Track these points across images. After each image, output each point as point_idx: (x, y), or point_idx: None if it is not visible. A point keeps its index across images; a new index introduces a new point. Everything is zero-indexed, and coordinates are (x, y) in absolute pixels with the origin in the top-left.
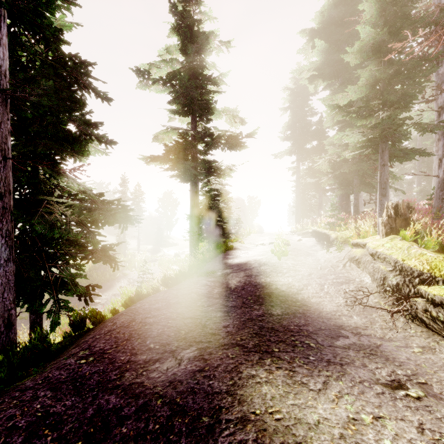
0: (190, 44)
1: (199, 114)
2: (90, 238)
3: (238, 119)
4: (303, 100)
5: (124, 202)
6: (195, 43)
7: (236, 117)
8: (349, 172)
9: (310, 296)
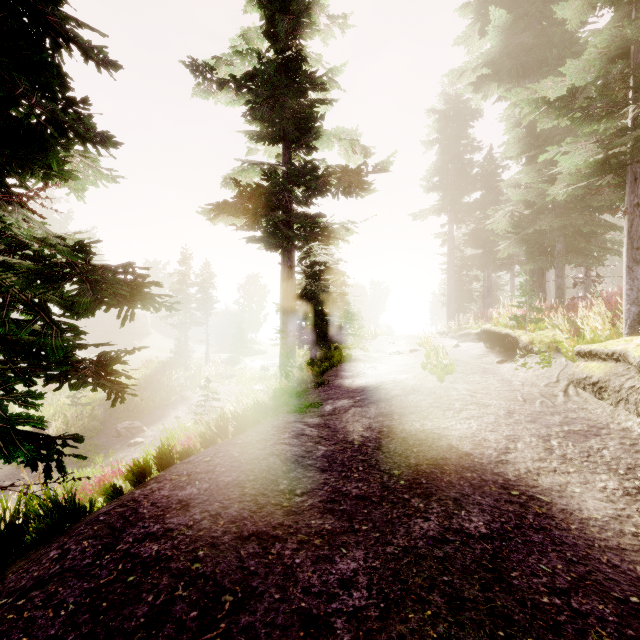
0: (279, 14)
1: (295, 138)
2: (77, 339)
3: (360, 149)
4: (459, 128)
5: (185, 288)
6: (287, 12)
7: (355, 145)
8: (546, 232)
9: (531, 469)
